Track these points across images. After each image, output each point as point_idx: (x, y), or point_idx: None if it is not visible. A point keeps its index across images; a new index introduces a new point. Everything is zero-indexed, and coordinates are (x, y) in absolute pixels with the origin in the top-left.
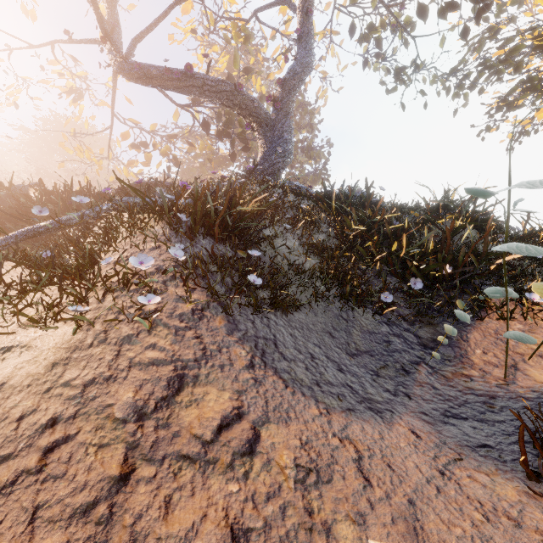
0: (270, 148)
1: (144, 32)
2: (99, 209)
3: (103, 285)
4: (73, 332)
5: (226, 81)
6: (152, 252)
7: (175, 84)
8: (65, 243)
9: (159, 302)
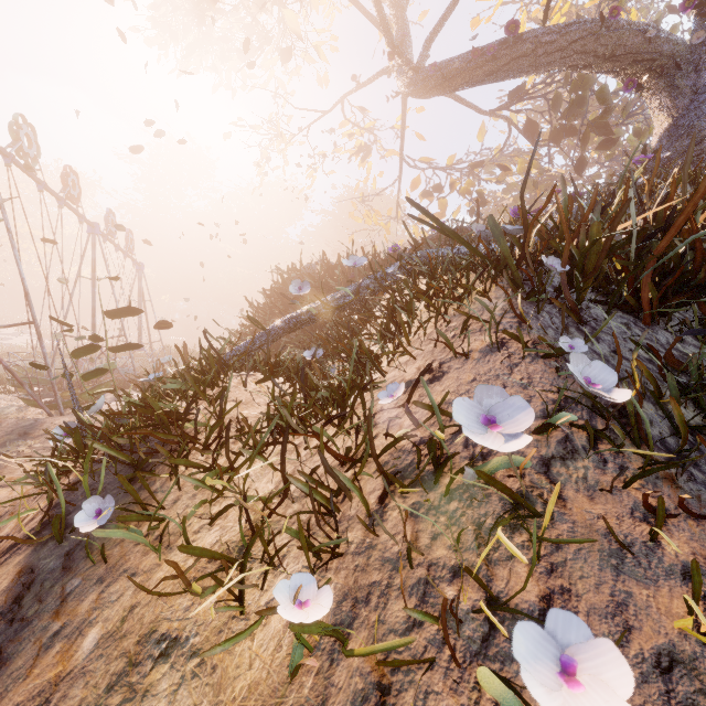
0: (688, 108)
1: (440, 22)
2: (382, 276)
3: (378, 471)
4: (290, 661)
5: (580, 21)
6: (488, 359)
7: (486, 69)
8: (338, 334)
9: (551, 562)
